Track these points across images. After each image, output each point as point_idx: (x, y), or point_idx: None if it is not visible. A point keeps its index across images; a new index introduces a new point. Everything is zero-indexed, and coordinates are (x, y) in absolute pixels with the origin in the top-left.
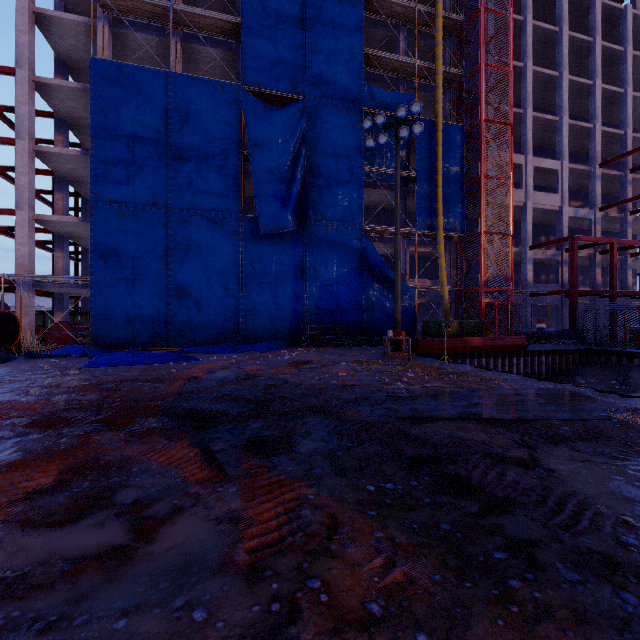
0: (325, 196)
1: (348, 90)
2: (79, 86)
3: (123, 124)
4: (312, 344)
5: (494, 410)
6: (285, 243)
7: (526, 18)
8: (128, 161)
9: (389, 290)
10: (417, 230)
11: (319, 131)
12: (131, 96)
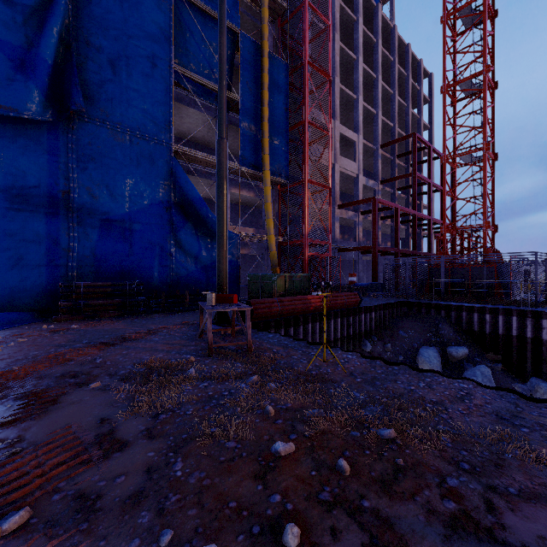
0: (110, 84)
1: None
2: None
3: None
4: (80, 313)
5: None
6: (27, 140)
7: None
8: None
9: (207, 235)
10: (241, 166)
11: None
12: None
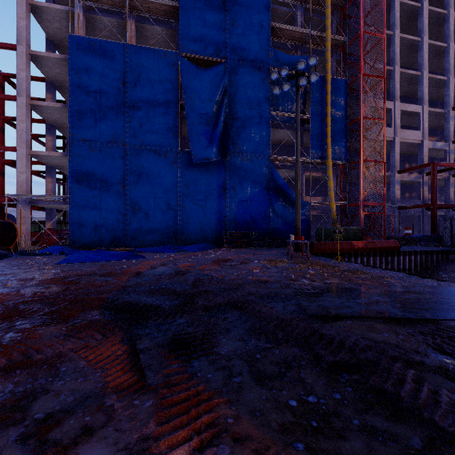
0: (241, 134)
1: (259, 54)
2: (62, 57)
3: (92, 83)
4: (232, 245)
5: (395, 308)
6: (211, 170)
7: None
8: (96, 110)
9: (290, 205)
10: (311, 159)
11: (237, 85)
12: (98, 62)
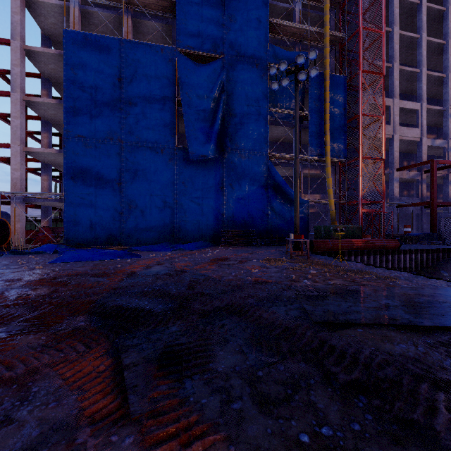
0: (239, 131)
1: (257, 50)
2: (57, 52)
3: (88, 78)
4: (229, 244)
5: (408, 314)
6: (209, 167)
7: None
8: (91, 106)
9: (288, 202)
10: (310, 156)
11: (235, 82)
12: (94, 57)
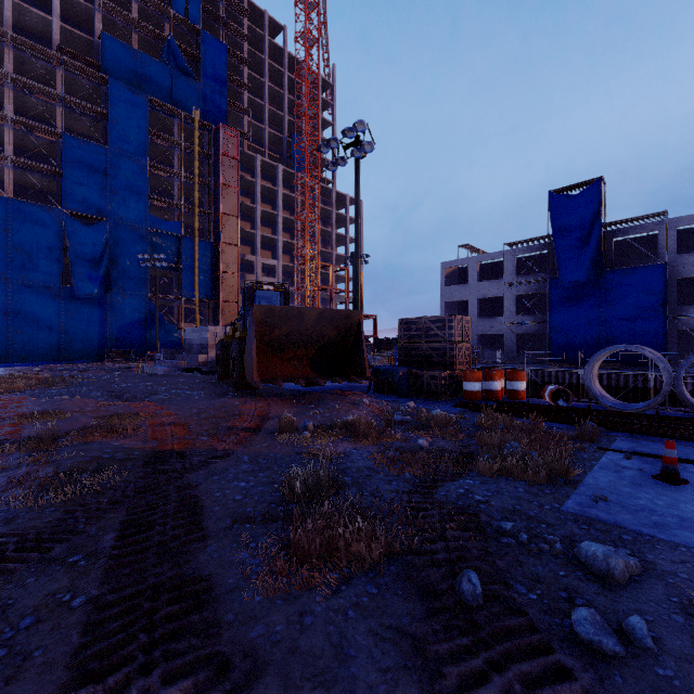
0: (122, 277)
1: (138, 217)
2: None
3: None
4: (113, 360)
5: None
6: (94, 303)
7: (257, 181)
8: None
9: (165, 330)
10: (184, 297)
11: (118, 239)
12: None
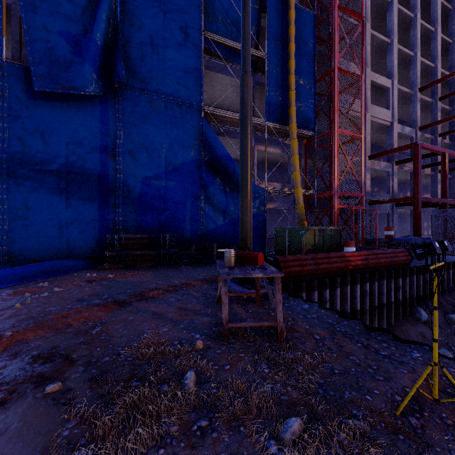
0: (148, 57)
1: None
2: None
3: None
4: (122, 263)
5: None
6: (84, 114)
7: None
8: None
9: (235, 190)
10: (267, 121)
11: None
12: None
